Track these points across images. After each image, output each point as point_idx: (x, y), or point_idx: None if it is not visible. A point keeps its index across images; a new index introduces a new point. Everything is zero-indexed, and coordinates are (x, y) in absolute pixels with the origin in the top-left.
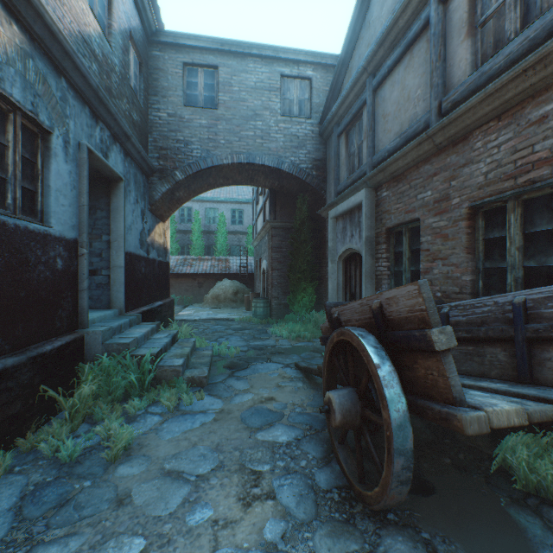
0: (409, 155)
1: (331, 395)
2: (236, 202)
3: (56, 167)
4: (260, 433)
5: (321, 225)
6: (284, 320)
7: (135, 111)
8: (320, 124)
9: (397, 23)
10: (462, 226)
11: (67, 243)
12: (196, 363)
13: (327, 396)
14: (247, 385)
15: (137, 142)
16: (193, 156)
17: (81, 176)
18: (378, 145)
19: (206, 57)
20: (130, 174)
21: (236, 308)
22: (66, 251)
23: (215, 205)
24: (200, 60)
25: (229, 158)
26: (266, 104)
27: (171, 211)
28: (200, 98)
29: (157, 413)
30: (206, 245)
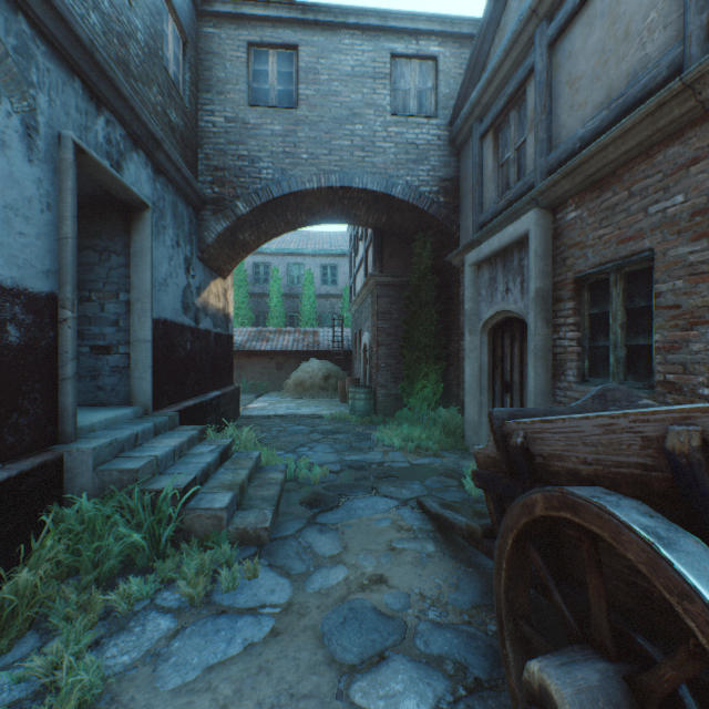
0: (634, 133)
1: (552, 685)
2: (328, 255)
3: (5, 166)
4: (359, 683)
5: (450, 279)
6: (395, 418)
7: (174, 109)
8: (450, 126)
9: None
10: None
11: (32, 299)
12: (255, 497)
13: (538, 678)
14: (337, 546)
15: (174, 151)
16: (261, 179)
17: (63, 190)
18: (557, 135)
19: (281, 32)
20: (164, 202)
21: (327, 399)
22: (30, 314)
23: (300, 259)
24: (271, 38)
25: (314, 180)
26: (369, 98)
27: (234, 262)
28: (271, 94)
29: (171, 607)
30: (288, 313)
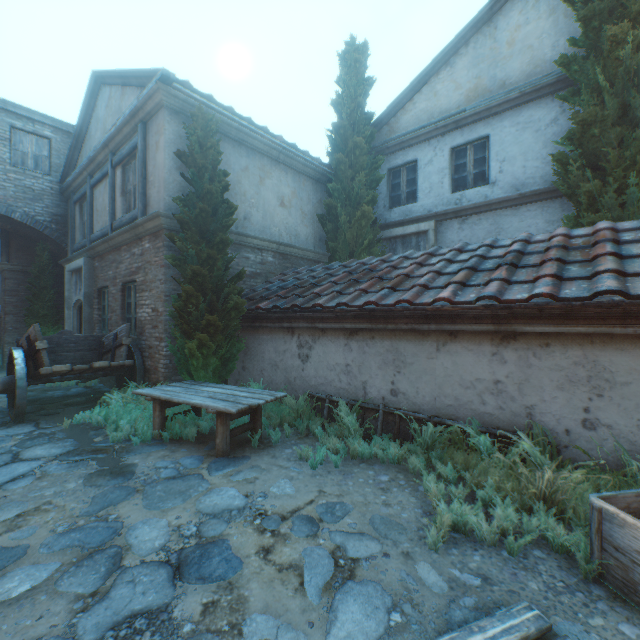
0: (103, 246)
1: None
2: None
3: None
4: None
5: None
6: None
7: None
8: (61, 183)
9: (98, 157)
10: (120, 295)
11: None
12: None
13: None
14: None
15: None
16: None
17: None
18: (95, 228)
19: None
20: None
21: None
22: None
23: None
24: None
25: None
26: None
27: None
28: None
29: None
30: None
